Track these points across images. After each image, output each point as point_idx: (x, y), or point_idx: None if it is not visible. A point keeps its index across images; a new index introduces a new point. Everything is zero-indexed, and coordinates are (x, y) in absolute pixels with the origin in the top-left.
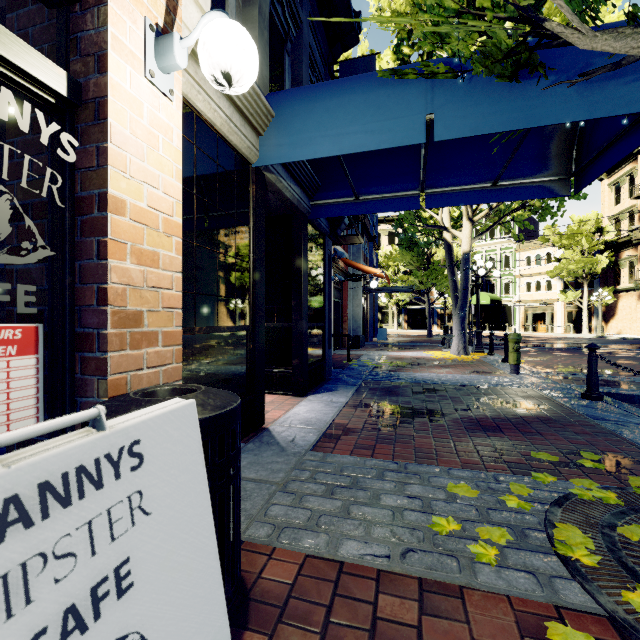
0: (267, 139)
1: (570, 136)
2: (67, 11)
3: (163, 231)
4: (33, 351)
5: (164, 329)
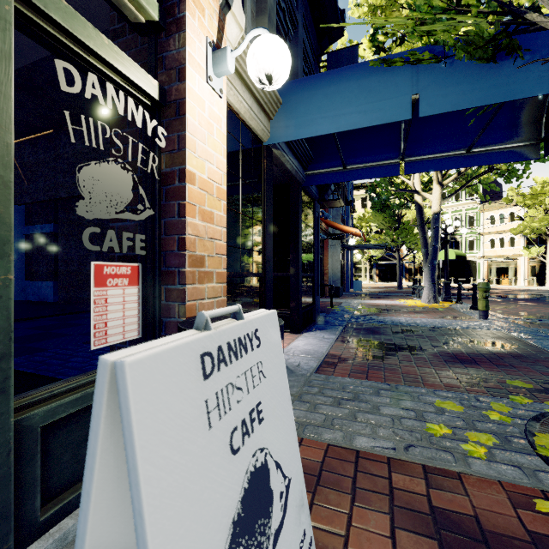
0: (276, 122)
1: (540, 106)
2: (156, 38)
3: (216, 196)
4: (136, 283)
5: (217, 270)
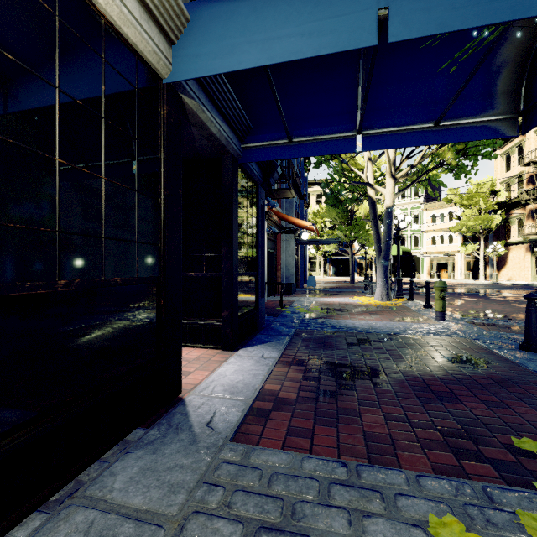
0: (181, 48)
1: (519, 71)
2: None
3: None
4: None
5: None
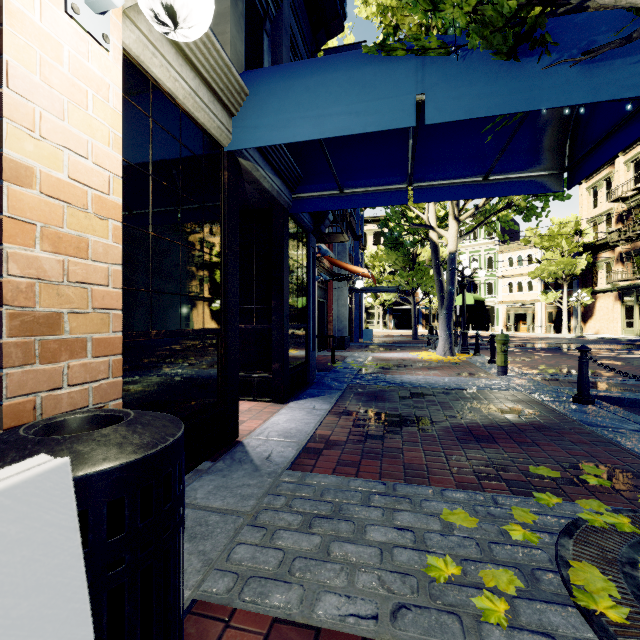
0: (240, 120)
1: (563, 129)
2: None
3: (94, 212)
4: None
5: (95, 335)
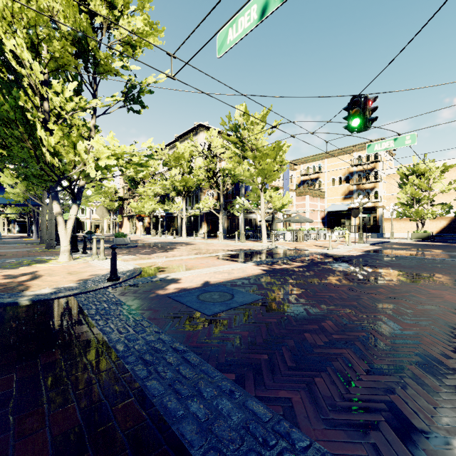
0: None
1: None
2: None
3: None
4: None
5: None
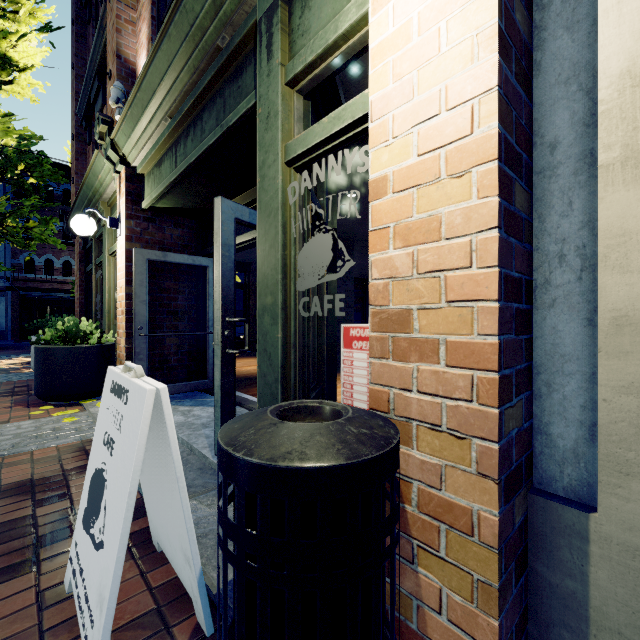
0: None
1: None
2: None
3: (449, 174)
4: None
5: (452, 337)
